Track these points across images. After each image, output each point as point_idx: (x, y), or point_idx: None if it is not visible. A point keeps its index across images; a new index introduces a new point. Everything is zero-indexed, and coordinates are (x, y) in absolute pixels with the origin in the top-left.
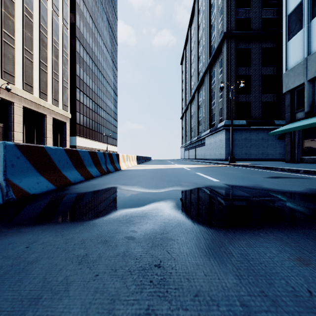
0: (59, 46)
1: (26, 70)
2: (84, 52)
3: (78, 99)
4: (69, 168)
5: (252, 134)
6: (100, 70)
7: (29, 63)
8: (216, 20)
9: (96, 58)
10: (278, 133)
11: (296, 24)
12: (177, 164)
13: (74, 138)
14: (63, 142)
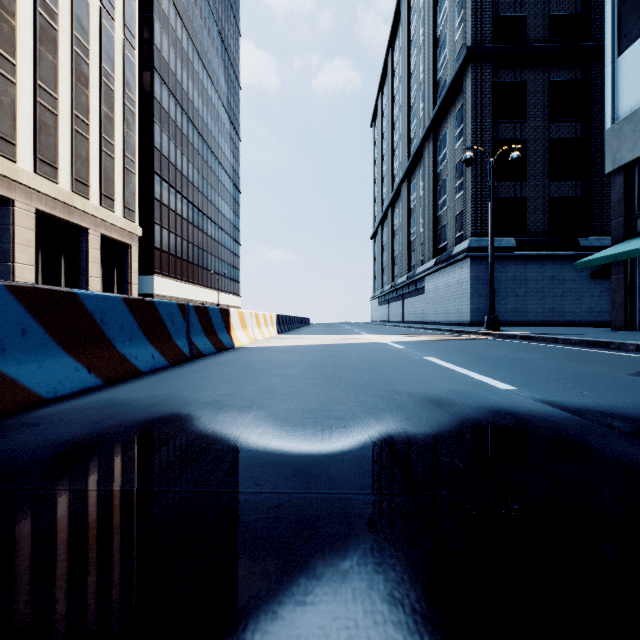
0: (117, 84)
1: (43, 132)
2: (170, 100)
3: (158, 197)
4: (36, 349)
5: (529, 267)
6: (205, 139)
7: (48, 118)
8: (449, 26)
9: (196, 112)
10: (600, 262)
11: (639, 15)
12: (367, 334)
13: (149, 278)
14: (125, 286)
